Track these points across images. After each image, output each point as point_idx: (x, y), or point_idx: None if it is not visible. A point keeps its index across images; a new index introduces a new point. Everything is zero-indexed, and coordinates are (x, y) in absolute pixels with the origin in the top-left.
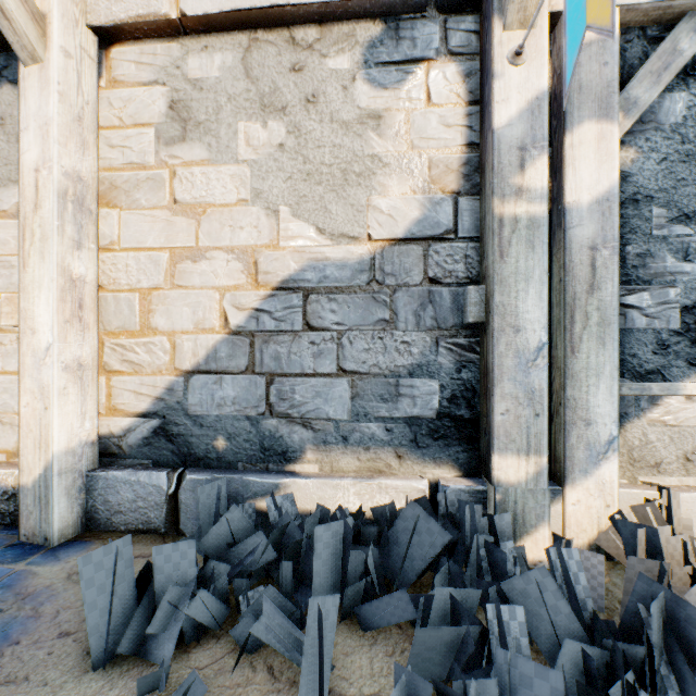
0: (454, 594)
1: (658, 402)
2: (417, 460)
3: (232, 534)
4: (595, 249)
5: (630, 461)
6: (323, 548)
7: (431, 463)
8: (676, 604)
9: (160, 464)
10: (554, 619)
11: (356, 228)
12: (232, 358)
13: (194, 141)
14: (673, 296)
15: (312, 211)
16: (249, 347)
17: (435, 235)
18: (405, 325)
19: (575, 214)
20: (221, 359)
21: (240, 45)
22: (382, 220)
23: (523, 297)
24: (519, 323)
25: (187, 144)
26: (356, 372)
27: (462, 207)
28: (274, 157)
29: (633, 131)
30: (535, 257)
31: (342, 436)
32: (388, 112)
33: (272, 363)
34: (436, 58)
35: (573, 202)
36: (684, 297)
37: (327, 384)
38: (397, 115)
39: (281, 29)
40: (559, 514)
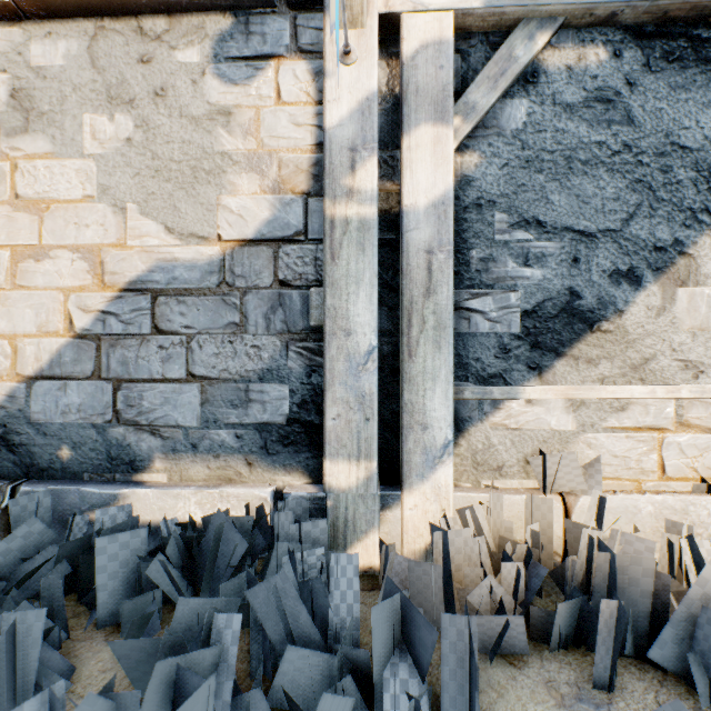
0: (203, 604)
1: (500, 406)
2: (267, 467)
3: (29, 548)
4: (432, 253)
5: (474, 465)
6: (109, 561)
7: (281, 470)
8: (407, 606)
9: (1, 476)
10: (294, 626)
11: (206, 228)
12: (77, 363)
13: (37, 133)
14: (514, 300)
15: (161, 209)
16: (95, 351)
17: (285, 236)
18: (255, 329)
19: (413, 217)
20: (66, 364)
21: (86, 32)
22: (232, 220)
23: (354, 300)
24: (350, 326)
25: (30, 135)
26: (206, 377)
27: (312, 208)
28: (122, 152)
29: (477, 135)
30: (366, 259)
31: (191, 444)
32: (239, 109)
33: (119, 368)
34: (287, 55)
35: (411, 205)
36: (525, 302)
37: (177, 390)
38: (247, 112)
39: (128, 18)
40: (398, 520)
